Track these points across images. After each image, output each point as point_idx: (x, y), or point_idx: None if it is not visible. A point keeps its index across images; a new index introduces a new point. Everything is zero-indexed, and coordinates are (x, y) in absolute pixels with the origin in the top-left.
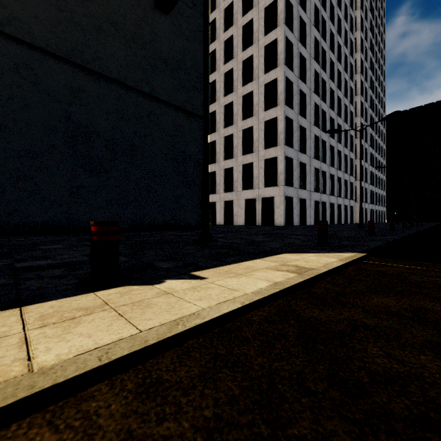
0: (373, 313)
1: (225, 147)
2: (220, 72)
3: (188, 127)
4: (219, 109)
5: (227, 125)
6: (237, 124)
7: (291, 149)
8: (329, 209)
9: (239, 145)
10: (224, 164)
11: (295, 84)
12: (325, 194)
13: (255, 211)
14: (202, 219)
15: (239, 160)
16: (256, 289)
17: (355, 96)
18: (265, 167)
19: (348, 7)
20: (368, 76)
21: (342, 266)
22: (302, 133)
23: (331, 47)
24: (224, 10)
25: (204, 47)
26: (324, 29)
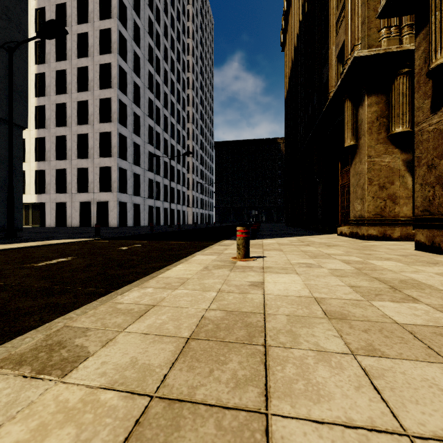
0: (50, 248)
1: (58, 146)
2: (50, 67)
3: (0, 133)
4: (50, 106)
5: (59, 125)
6: (71, 127)
7: (125, 162)
8: (163, 212)
9: (73, 148)
10: (56, 164)
11: (130, 107)
12: (159, 201)
13: (91, 213)
14: (7, 223)
15: (73, 163)
16: (16, 247)
17: (189, 123)
18: (101, 173)
19: (181, 52)
20: (199, 109)
21: (73, 242)
22: (137, 148)
23: (166, 81)
24: (56, 5)
25: (9, 105)
26: (159, 65)
